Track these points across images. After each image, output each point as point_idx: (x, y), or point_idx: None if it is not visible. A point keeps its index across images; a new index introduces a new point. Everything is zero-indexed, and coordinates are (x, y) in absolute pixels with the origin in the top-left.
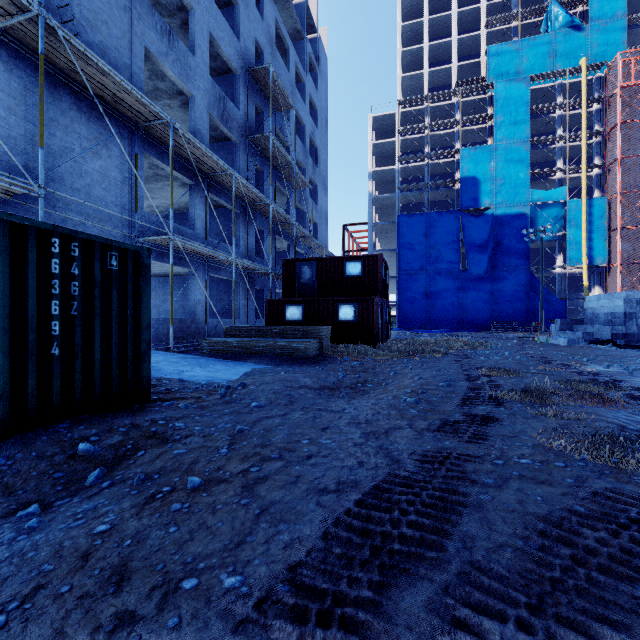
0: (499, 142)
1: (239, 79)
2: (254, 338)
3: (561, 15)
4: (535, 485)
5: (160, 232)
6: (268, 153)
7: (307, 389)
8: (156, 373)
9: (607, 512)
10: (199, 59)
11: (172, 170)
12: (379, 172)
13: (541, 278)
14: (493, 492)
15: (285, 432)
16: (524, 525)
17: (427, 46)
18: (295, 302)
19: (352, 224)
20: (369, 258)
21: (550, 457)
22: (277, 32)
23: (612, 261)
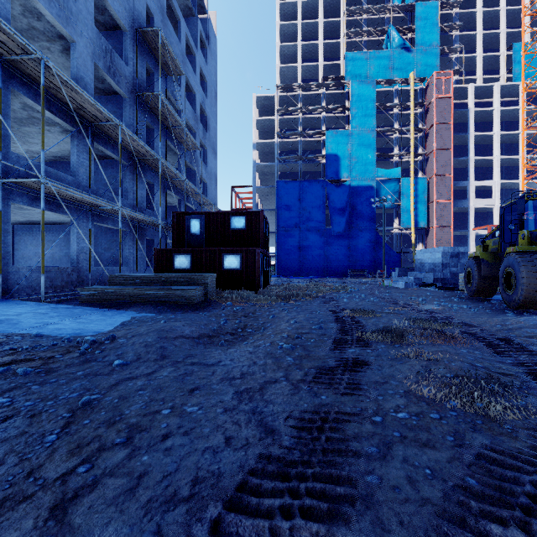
0: (354, 129)
1: (128, 37)
2: (139, 286)
3: (397, 38)
4: (419, 450)
5: (33, 176)
6: (158, 112)
7: (184, 339)
8: (10, 328)
9: (501, 485)
10: (82, 6)
11: (43, 109)
12: (261, 144)
13: (384, 236)
14: (379, 468)
15: (145, 399)
16: (425, 528)
17: (300, 44)
18: (183, 252)
19: (239, 186)
20: (252, 214)
21: (424, 407)
22: (168, 3)
23: (430, 225)
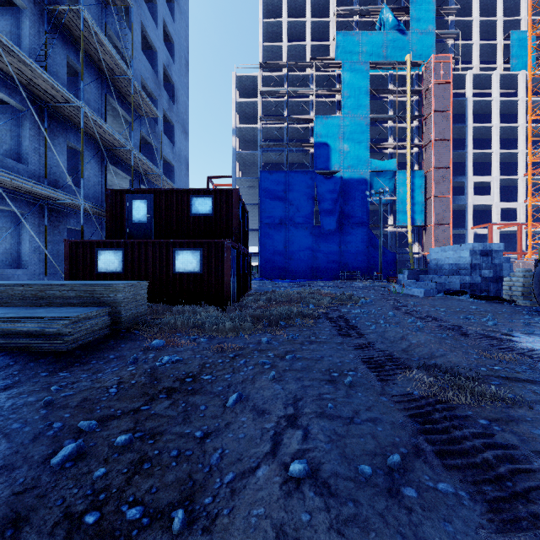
0: (346, 115)
1: None
2: None
3: (391, 18)
4: None
5: None
6: (88, 47)
7: None
8: None
9: None
10: None
11: None
12: (242, 129)
13: (380, 234)
14: None
15: None
16: None
17: (286, 21)
18: (112, 245)
19: (216, 176)
20: (222, 193)
21: None
22: None
23: (428, 223)
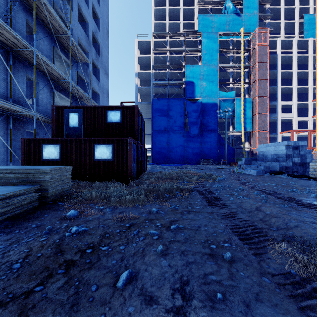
0: (204, 64)
1: None
2: None
3: (231, 6)
4: None
5: None
6: (41, 14)
7: None
8: None
9: None
10: None
11: None
12: (142, 73)
13: (225, 136)
14: None
15: None
16: None
17: (168, 8)
18: (52, 141)
19: (126, 102)
20: (127, 108)
21: None
22: None
23: (254, 130)
